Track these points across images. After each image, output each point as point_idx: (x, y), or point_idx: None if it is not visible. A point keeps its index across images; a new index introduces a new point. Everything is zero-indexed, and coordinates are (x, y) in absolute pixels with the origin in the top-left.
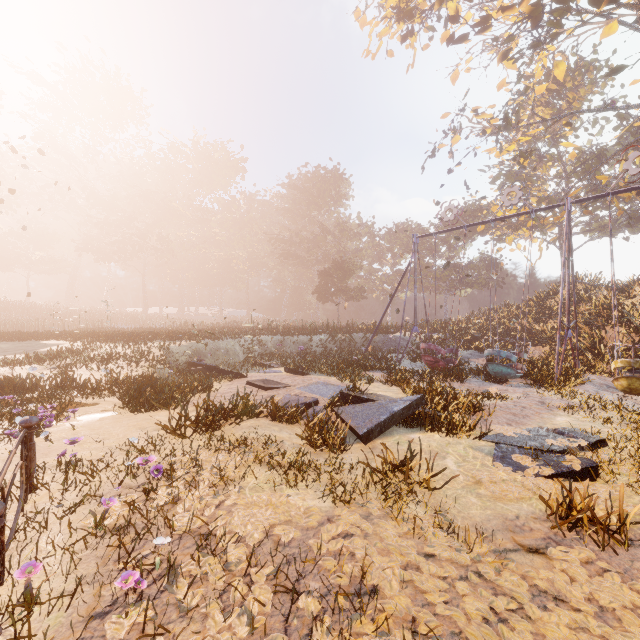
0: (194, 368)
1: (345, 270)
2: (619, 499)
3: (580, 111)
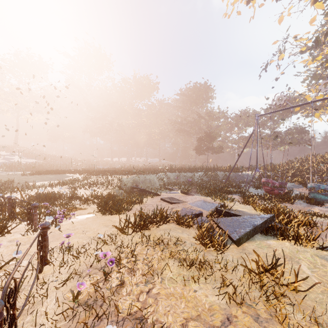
0: (134, 190)
1: (211, 137)
2: None
3: None
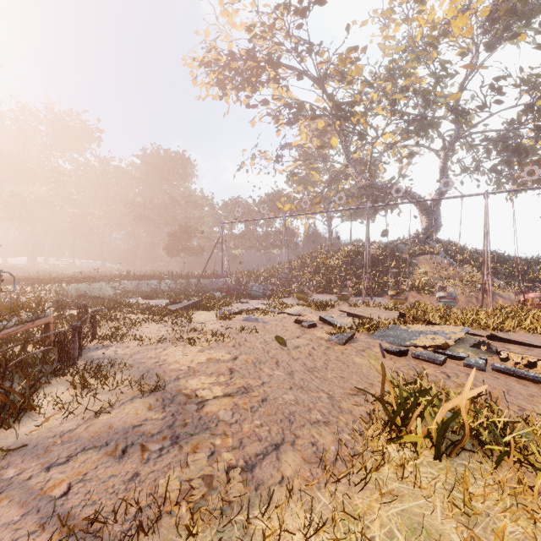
0: (83, 298)
1: (189, 233)
2: (232, 311)
3: (313, 159)
